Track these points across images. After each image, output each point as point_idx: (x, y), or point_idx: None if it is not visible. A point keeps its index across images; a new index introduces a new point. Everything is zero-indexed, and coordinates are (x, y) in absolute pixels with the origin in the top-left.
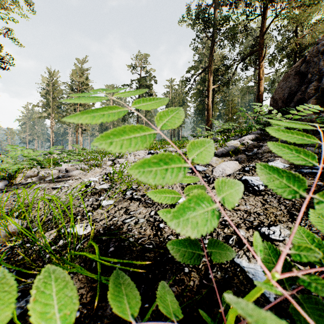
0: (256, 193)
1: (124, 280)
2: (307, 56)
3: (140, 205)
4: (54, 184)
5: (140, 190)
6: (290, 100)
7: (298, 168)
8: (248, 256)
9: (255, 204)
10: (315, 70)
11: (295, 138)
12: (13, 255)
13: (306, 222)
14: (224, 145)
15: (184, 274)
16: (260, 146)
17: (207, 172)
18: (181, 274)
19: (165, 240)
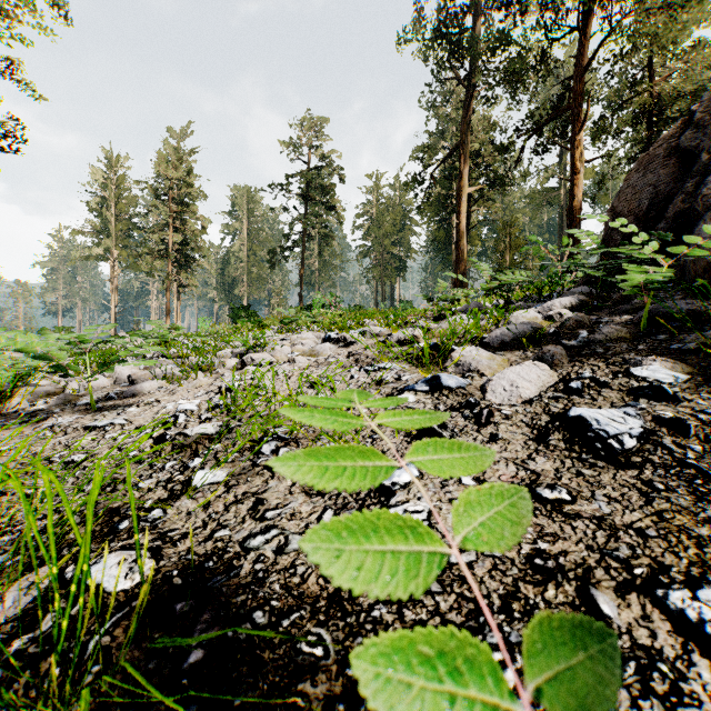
0: (618, 458)
1: None
2: (695, 112)
3: (297, 487)
4: (93, 415)
5: (300, 439)
6: (655, 216)
7: None
8: None
9: (623, 498)
10: None
11: None
12: None
13: None
14: (504, 320)
15: None
16: (593, 323)
17: (471, 392)
18: None
19: (363, 623)
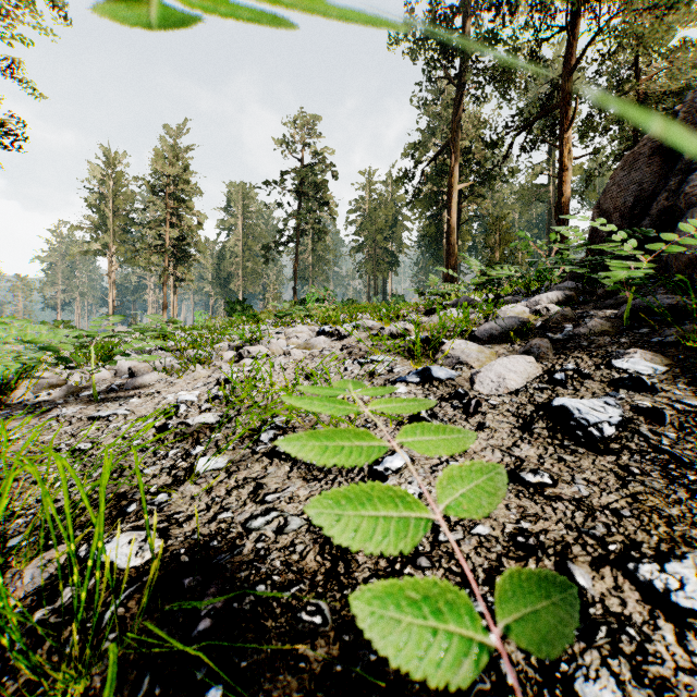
0: (597, 445)
1: None
2: (678, 112)
3: (294, 473)
4: (96, 406)
5: (296, 428)
6: (640, 213)
7: (695, 378)
8: (617, 674)
9: (600, 481)
10: None
11: None
12: None
13: None
14: (493, 314)
15: None
16: (578, 317)
17: (460, 384)
18: None
19: None
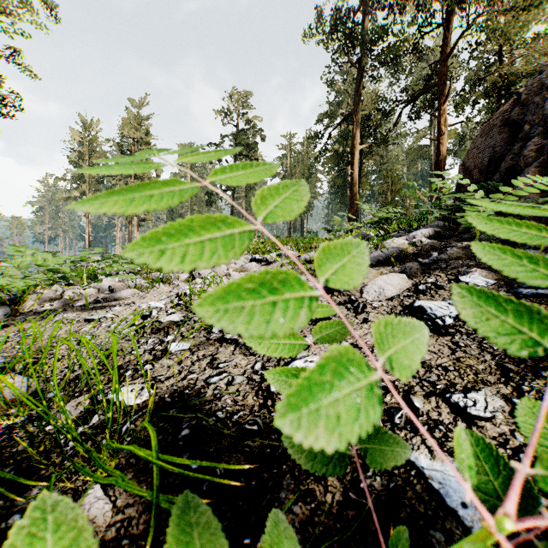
0: (440, 330)
1: (201, 515)
2: (522, 94)
3: (237, 351)
4: (89, 312)
5: None
6: (493, 170)
7: (512, 287)
8: (430, 447)
9: (438, 351)
10: (536, 117)
11: (530, 236)
12: (11, 442)
13: (531, 384)
14: (381, 245)
15: (315, 480)
16: (443, 247)
17: (353, 294)
18: (309, 481)
19: None
